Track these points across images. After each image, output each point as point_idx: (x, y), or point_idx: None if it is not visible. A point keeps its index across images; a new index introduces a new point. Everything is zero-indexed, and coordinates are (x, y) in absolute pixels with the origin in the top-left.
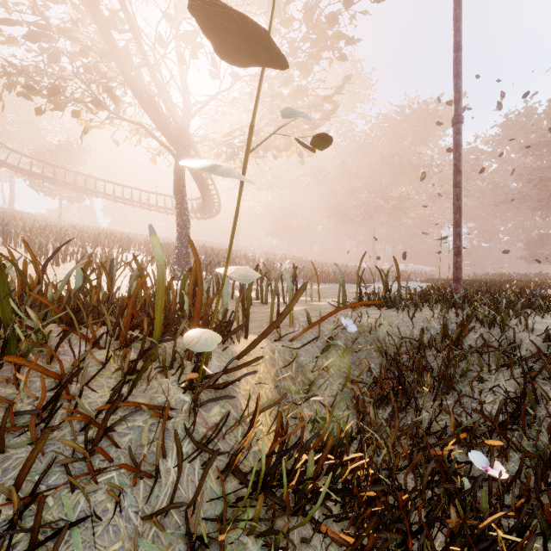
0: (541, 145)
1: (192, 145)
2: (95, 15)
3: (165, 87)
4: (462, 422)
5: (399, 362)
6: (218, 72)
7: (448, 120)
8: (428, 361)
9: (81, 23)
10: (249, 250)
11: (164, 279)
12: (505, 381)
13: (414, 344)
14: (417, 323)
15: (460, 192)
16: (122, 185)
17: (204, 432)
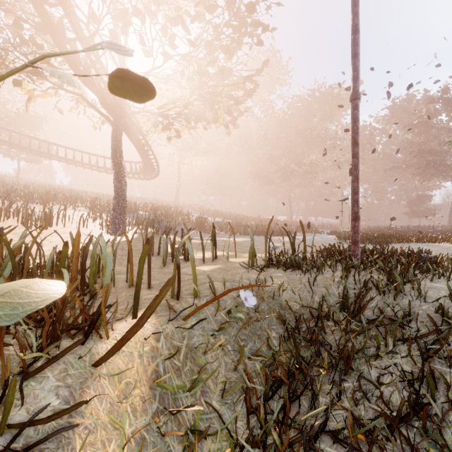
0: (420, 125)
1: (128, 115)
2: None
3: (101, 61)
4: (360, 410)
5: (299, 333)
6: (150, 51)
7: (348, 102)
8: (326, 332)
9: None
10: (187, 205)
11: None
12: (402, 358)
13: (314, 312)
14: (317, 288)
15: (357, 162)
16: (73, 149)
17: None
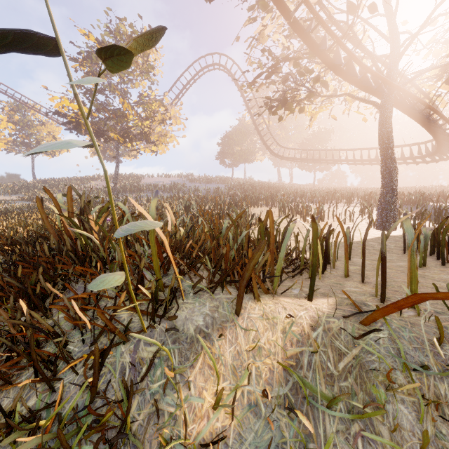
0: None
1: (398, 88)
2: (298, 32)
3: (363, 47)
4: None
5: None
6: None
7: None
8: None
9: (292, 45)
10: None
11: (154, 231)
12: None
13: None
14: None
15: None
16: (353, 149)
17: (126, 358)
